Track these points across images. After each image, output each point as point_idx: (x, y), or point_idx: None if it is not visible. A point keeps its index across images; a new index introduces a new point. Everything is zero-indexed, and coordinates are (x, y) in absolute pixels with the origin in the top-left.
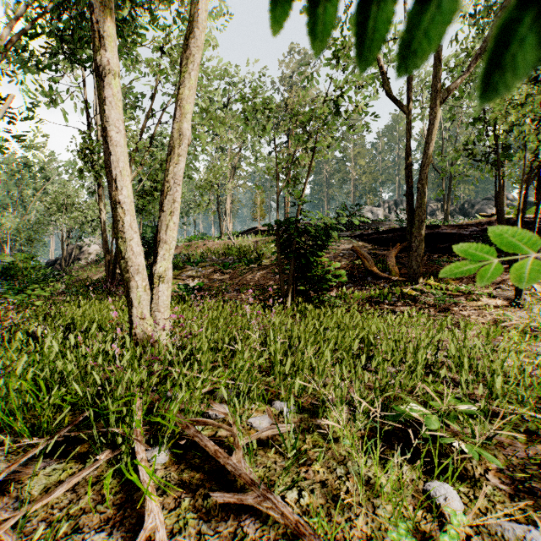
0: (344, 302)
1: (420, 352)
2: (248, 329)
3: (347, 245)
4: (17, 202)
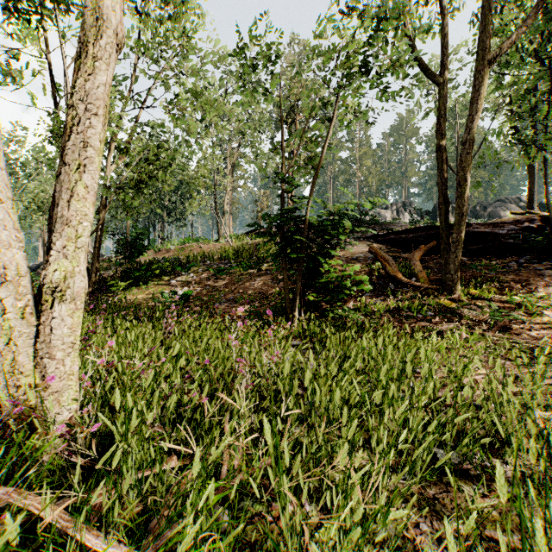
0: (365, 316)
1: None
2: (232, 376)
3: (360, 247)
4: None
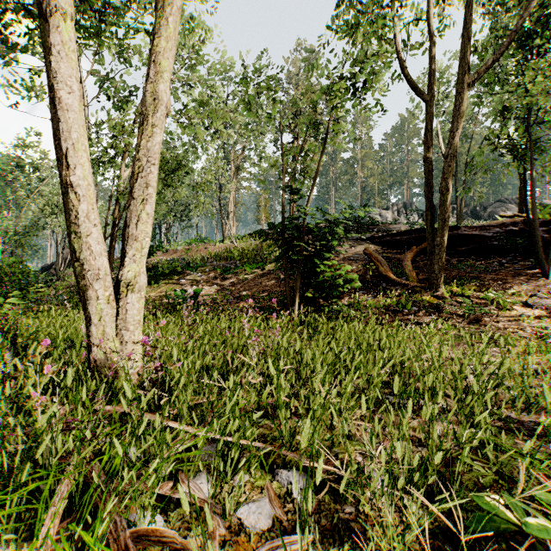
0: (357, 311)
1: (489, 394)
2: (245, 349)
3: (358, 248)
4: (10, 204)
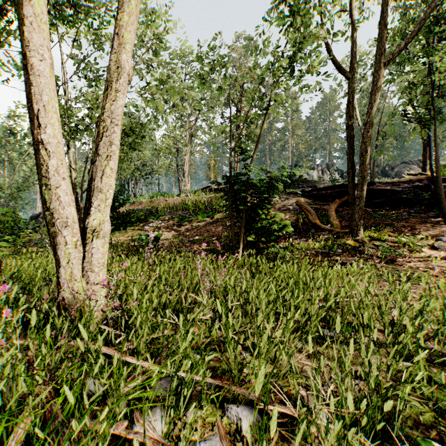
0: (291, 252)
1: (422, 333)
2: (197, 287)
3: (290, 201)
4: (6, 164)
